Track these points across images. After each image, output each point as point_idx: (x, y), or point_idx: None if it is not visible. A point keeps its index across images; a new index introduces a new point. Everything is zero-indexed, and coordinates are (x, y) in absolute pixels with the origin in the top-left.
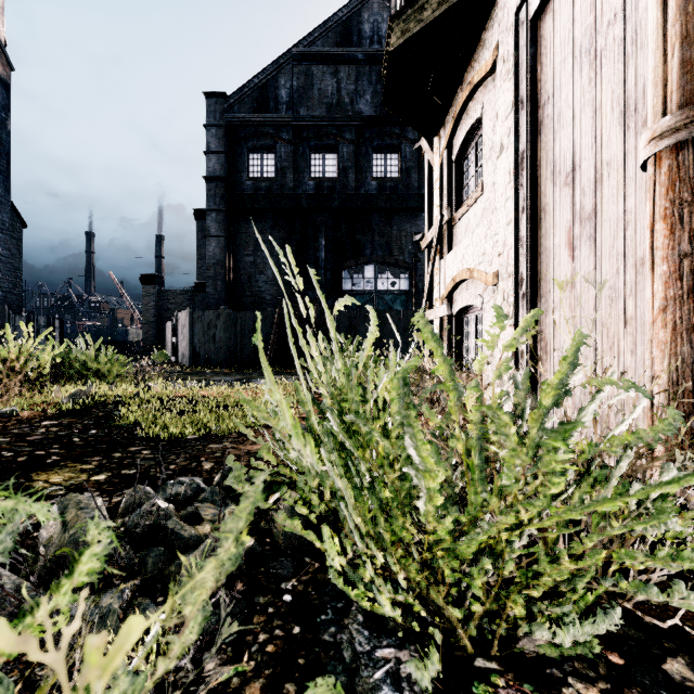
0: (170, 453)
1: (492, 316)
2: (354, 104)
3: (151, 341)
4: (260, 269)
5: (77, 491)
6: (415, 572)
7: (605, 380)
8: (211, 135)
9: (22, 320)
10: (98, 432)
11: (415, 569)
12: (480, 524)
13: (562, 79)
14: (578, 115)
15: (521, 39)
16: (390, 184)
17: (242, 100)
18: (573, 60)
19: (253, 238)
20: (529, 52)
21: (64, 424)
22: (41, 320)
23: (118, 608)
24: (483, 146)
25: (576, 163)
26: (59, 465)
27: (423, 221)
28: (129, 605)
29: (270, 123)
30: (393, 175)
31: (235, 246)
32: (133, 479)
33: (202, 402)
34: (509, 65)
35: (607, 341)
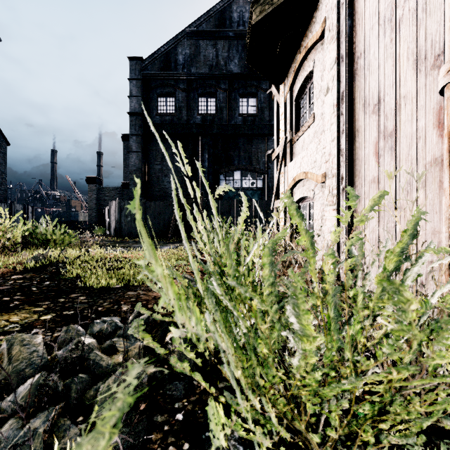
0: (99, 298)
1: (321, 203)
2: (227, 65)
3: (93, 220)
4: (165, 173)
5: (29, 328)
6: (282, 404)
7: (441, 248)
8: (133, 85)
9: (6, 207)
10: (50, 283)
11: (282, 403)
12: (348, 378)
13: (370, 40)
14: (382, 64)
15: (341, 15)
16: (251, 118)
17: (153, 62)
18: (378, 27)
19: (160, 153)
20: (347, 23)
21: (27, 278)
22: (19, 207)
23: (43, 432)
24: (314, 89)
25: (381, 97)
26: (18, 308)
27: (272, 142)
28: (53, 427)
29: (172, 77)
30: (252, 112)
31: (149, 158)
32: (71, 318)
33: (124, 262)
34: (333, 33)
35: (404, 219)
